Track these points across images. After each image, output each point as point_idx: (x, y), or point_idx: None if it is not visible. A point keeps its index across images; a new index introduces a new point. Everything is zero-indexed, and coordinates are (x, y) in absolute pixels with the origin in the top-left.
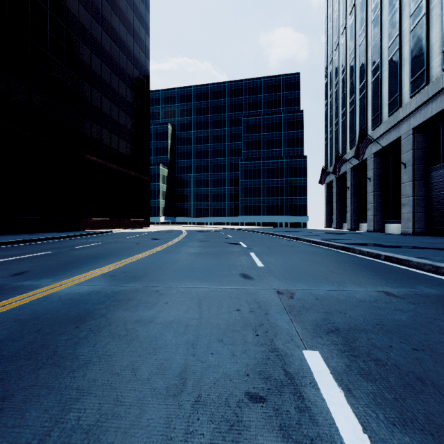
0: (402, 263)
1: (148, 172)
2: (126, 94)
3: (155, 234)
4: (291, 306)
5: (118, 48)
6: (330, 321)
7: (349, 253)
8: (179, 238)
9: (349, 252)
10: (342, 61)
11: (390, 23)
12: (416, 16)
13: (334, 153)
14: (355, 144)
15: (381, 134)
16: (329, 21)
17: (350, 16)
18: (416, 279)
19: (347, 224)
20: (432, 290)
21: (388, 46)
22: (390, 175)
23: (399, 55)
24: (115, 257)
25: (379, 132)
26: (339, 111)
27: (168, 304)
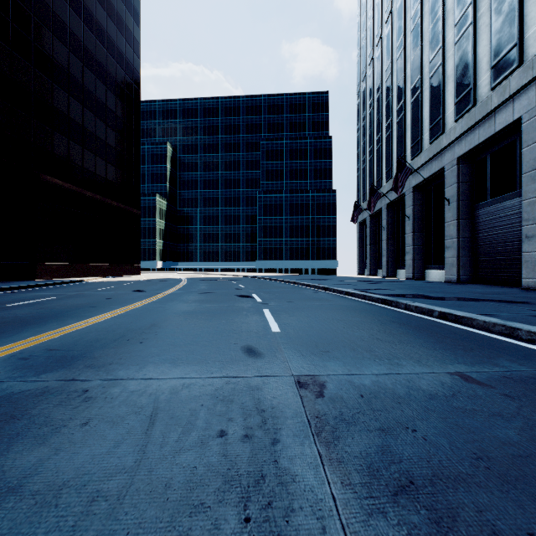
0: (463, 322)
1: (138, 203)
2: (106, 98)
3: (143, 283)
4: (319, 418)
5: (94, 36)
6: (393, 455)
7: (393, 308)
8: (172, 290)
9: (392, 306)
10: (377, 78)
11: (432, 33)
12: (461, 25)
13: (367, 187)
14: (392, 176)
15: (421, 164)
16: (362, 30)
17: (386, 25)
18: (491, 347)
19: (383, 270)
20: (522, 367)
21: (429, 61)
22: (432, 212)
23: (443, 71)
24: (57, 321)
25: (419, 162)
26: (374, 137)
27: (87, 428)
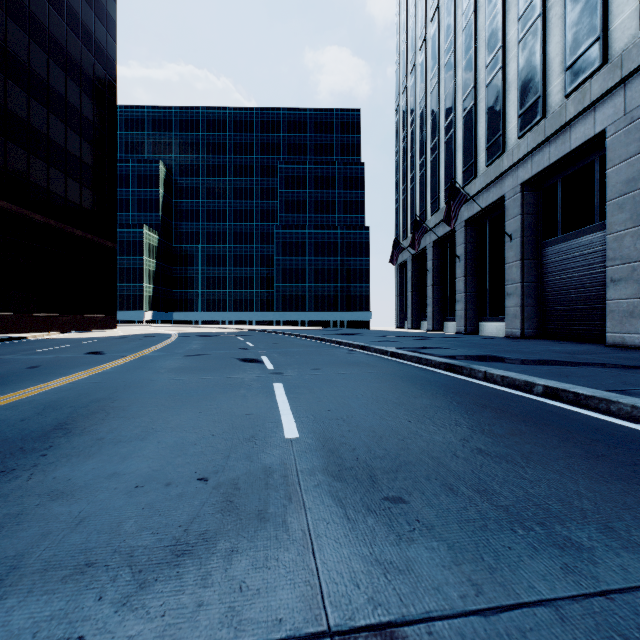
0: (591, 405)
1: (114, 233)
2: (65, 89)
3: (112, 341)
4: None
5: (46, 1)
6: None
7: (466, 378)
8: (147, 351)
9: (463, 374)
10: (420, 88)
11: (490, 30)
12: (527, 19)
13: (408, 221)
14: (439, 208)
15: (476, 192)
16: (401, 32)
17: (432, 24)
18: None
19: (428, 323)
20: None
21: (486, 65)
22: (488, 252)
23: (503, 76)
24: None
25: (473, 190)
26: (416, 160)
27: None
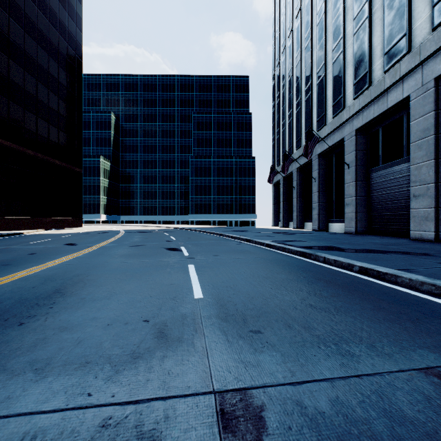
0: (386, 278)
1: (80, 162)
2: (48, 65)
3: (80, 236)
4: None
5: (35, 6)
6: None
7: (313, 261)
8: (105, 243)
9: (311, 259)
10: (289, 63)
11: (335, 26)
12: (359, 19)
13: (281, 154)
14: (301, 145)
15: (326, 135)
16: (276, 24)
17: (296, 20)
18: (436, 315)
19: (294, 223)
20: None
21: (332, 49)
22: (334, 175)
23: (343, 57)
24: None
25: (324, 133)
26: (286, 112)
27: None
